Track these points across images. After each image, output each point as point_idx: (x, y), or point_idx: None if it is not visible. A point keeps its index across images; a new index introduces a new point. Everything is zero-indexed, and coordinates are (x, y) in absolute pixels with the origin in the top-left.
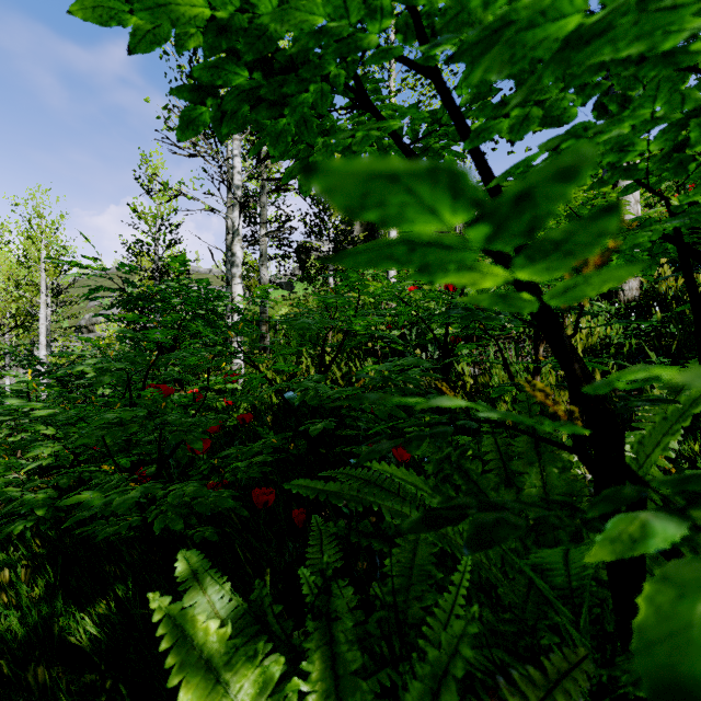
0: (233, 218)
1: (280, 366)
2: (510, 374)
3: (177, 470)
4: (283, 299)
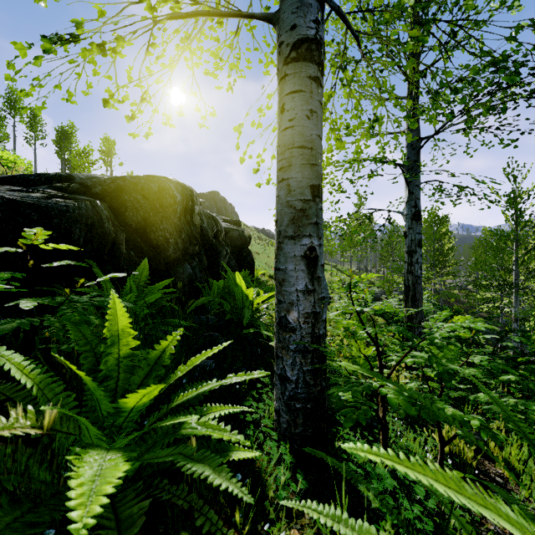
0: None
1: None
2: None
3: None
4: None
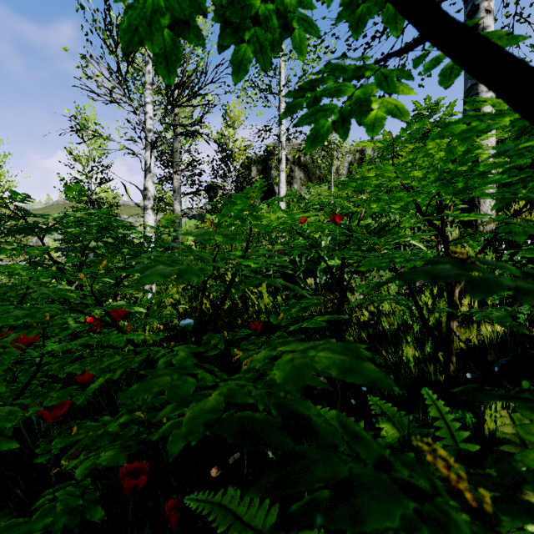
0: (146, 157)
1: (128, 336)
2: (425, 319)
3: (45, 424)
4: (195, 227)
